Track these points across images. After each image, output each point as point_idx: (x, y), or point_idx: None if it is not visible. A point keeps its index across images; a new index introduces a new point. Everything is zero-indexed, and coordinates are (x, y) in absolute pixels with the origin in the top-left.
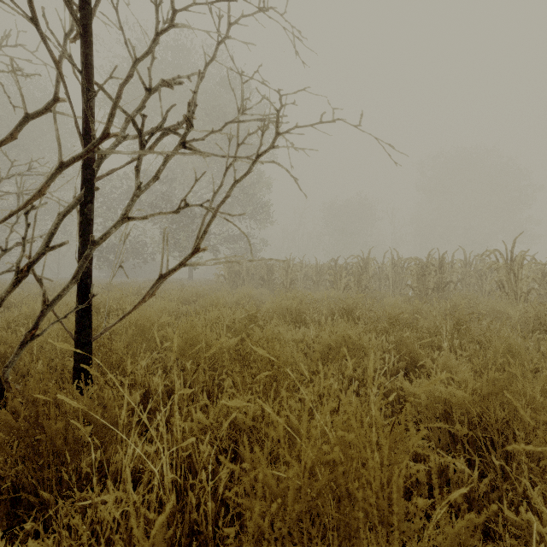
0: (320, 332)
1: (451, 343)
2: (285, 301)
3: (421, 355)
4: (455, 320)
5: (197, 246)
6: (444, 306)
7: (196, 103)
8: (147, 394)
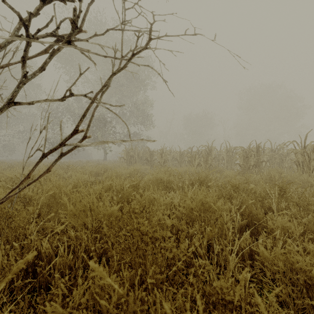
0: (184, 196)
1: (277, 204)
2: (160, 174)
3: (261, 216)
4: (279, 188)
5: (76, 128)
6: (264, 177)
7: (81, 10)
8: (39, 255)
